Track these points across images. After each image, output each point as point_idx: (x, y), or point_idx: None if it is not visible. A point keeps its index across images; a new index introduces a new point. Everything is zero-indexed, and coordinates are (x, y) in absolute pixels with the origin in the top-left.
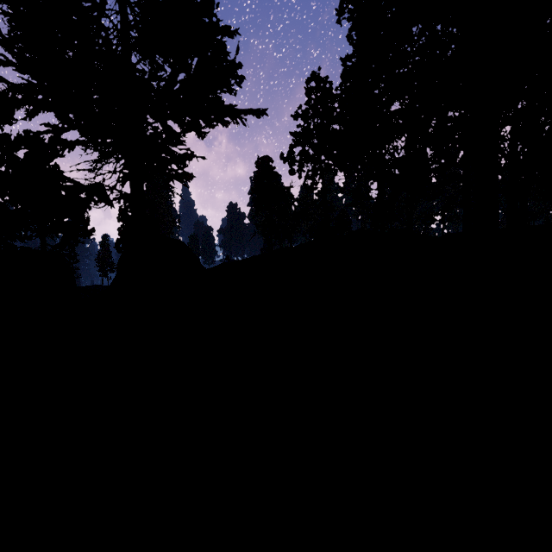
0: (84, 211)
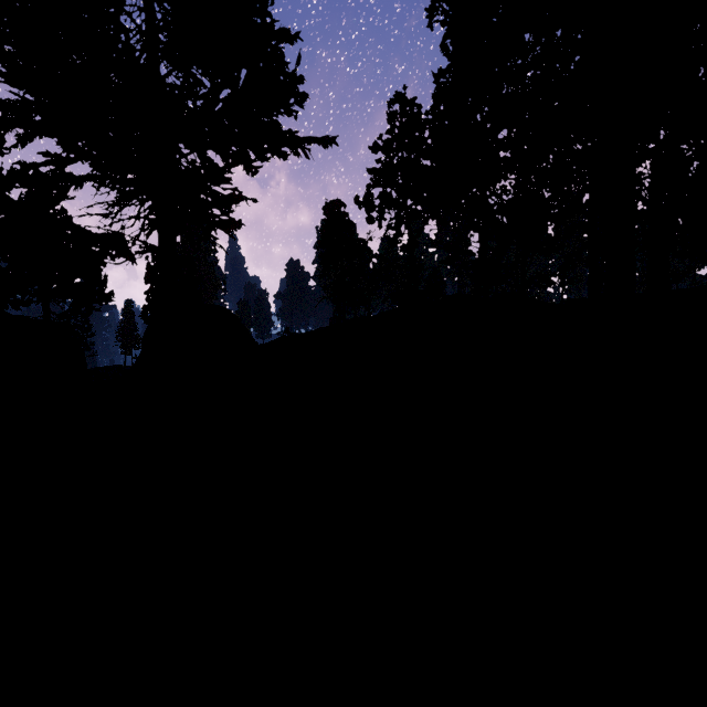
0: (98, 269)
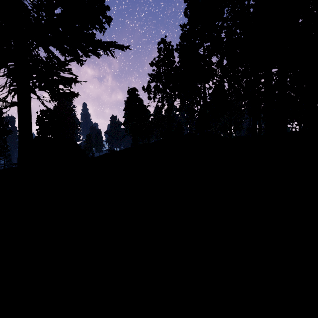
0: None
